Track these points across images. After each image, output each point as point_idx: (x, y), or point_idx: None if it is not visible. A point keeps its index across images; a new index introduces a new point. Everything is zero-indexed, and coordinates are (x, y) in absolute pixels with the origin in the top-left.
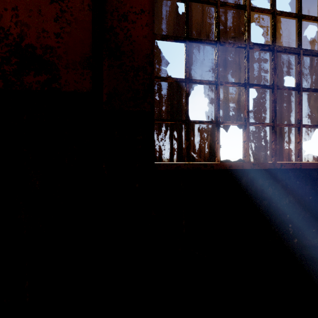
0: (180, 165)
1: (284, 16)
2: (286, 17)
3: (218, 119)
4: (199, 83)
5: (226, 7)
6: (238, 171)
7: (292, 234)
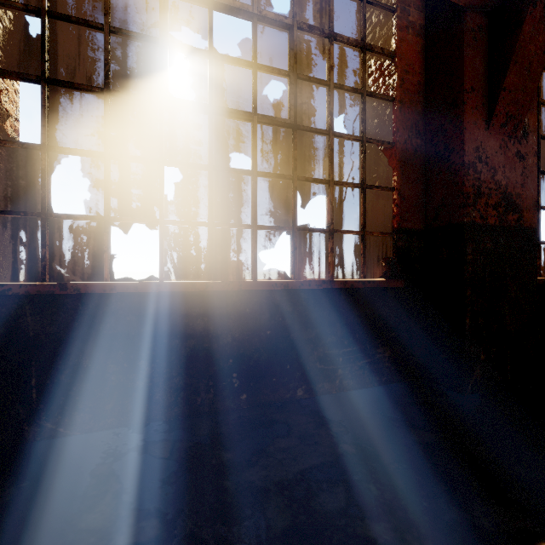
0: (10, 287)
1: (230, 62)
2: (235, 64)
3: (106, 214)
4: (72, 153)
5: (126, 37)
6: (142, 296)
7: (238, 388)
